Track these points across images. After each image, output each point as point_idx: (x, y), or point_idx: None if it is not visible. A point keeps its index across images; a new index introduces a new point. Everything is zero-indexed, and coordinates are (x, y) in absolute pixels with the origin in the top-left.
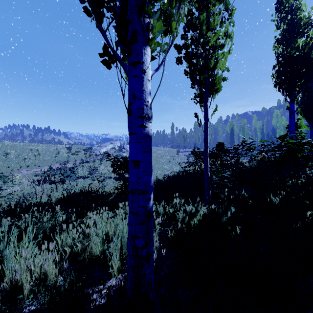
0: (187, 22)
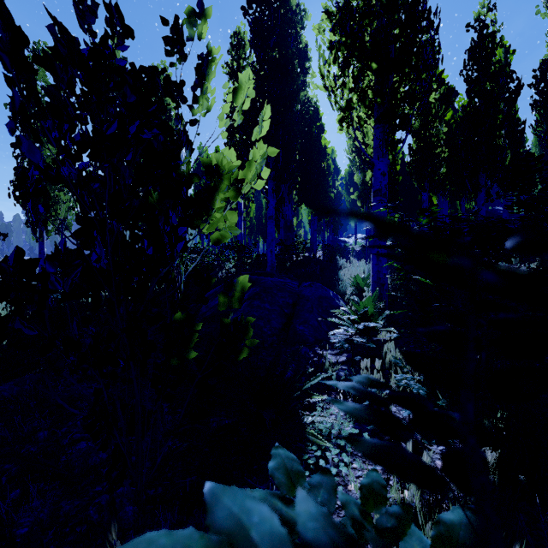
0: None
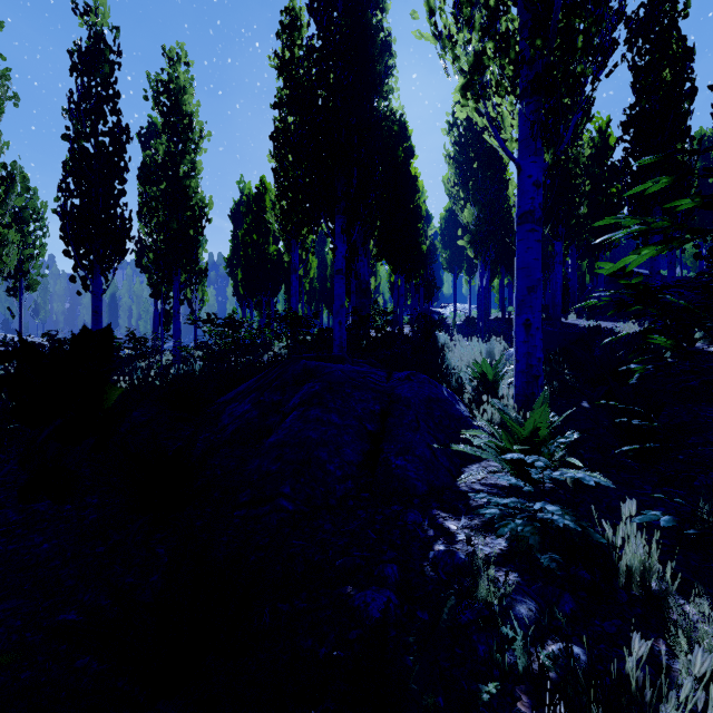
0: None
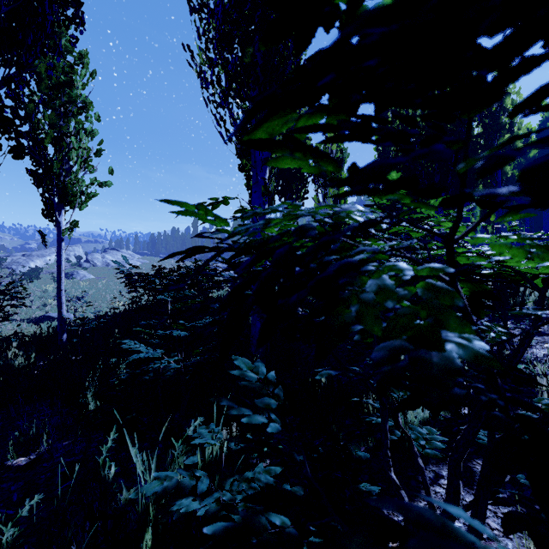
0: (11, 109)
